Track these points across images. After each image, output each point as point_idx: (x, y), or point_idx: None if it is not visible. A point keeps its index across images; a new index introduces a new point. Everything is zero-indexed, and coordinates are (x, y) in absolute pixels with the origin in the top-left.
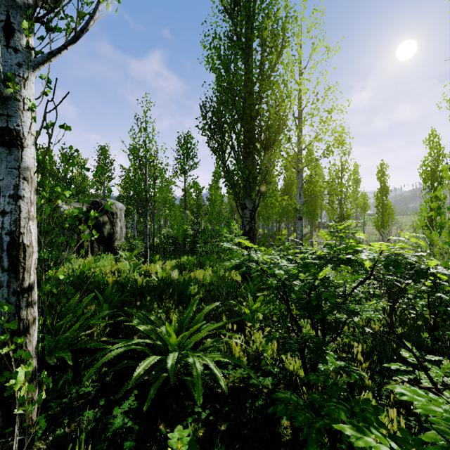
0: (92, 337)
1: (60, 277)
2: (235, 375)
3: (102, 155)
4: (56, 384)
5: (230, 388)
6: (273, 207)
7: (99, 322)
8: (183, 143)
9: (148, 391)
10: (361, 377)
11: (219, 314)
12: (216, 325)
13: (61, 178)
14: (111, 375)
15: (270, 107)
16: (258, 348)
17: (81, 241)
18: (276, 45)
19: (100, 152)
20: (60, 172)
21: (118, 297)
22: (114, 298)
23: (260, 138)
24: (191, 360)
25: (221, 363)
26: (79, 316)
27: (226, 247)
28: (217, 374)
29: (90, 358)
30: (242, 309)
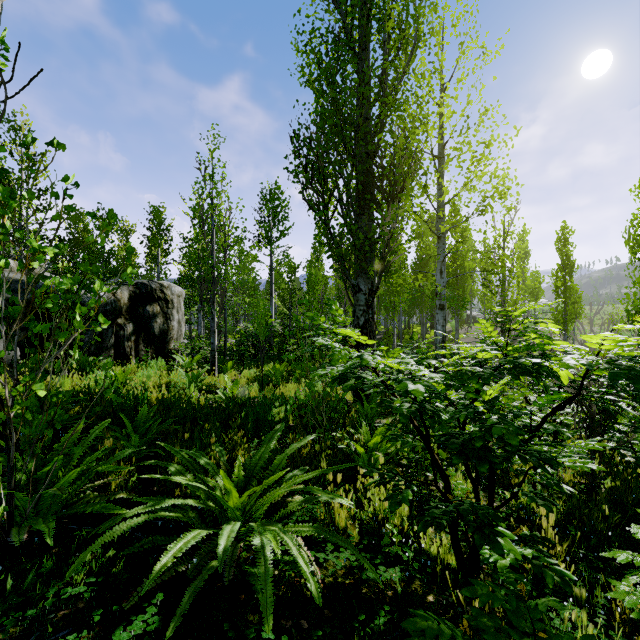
0: (105, 491)
1: (38, 393)
2: (337, 563)
3: (155, 219)
4: (23, 581)
5: (329, 589)
6: (401, 293)
7: (112, 468)
8: (269, 199)
9: (183, 594)
10: (564, 580)
11: (315, 454)
12: (307, 476)
13: (96, 251)
14: (121, 563)
15: (396, 136)
16: (377, 512)
17: (77, 333)
18: (406, 42)
19: (153, 215)
20: (96, 244)
21: (159, 424)
22: (151, 426)
23: (381, 185)
24: (258, 542)
25: (316, 539)
26: (83, 458)
27: (322, 346)
28: (304, 568)
29: (94, 529)
30: (353, 445)
